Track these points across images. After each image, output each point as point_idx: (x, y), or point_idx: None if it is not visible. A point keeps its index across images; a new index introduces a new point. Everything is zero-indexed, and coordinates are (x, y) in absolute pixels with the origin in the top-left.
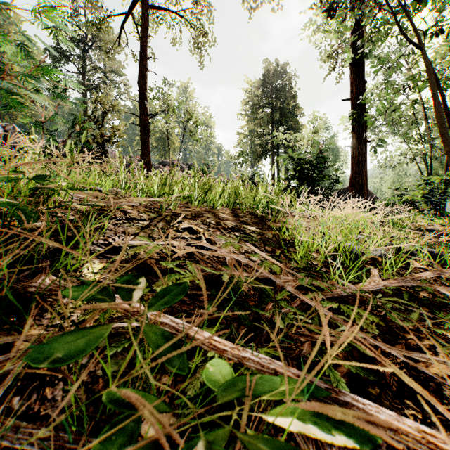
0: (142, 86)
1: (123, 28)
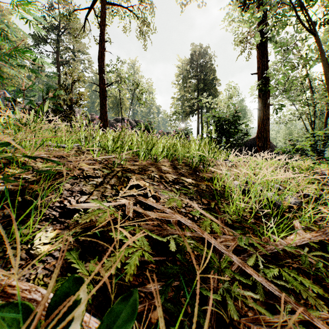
0: (101, 63)
1: (87, 19)
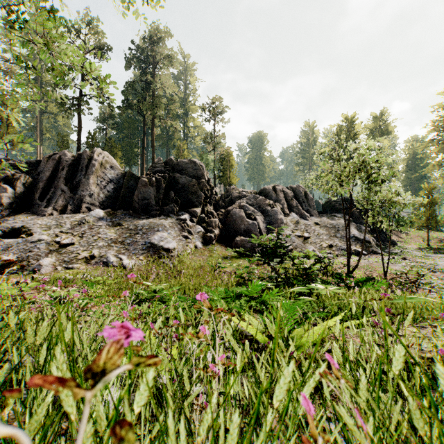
0: None
1: None
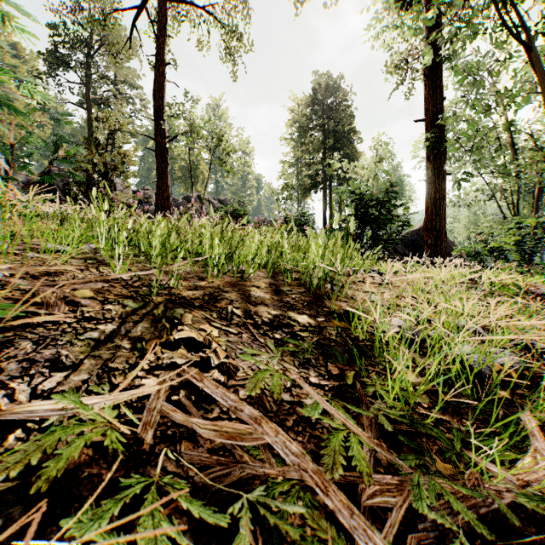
0: (158, 100)
1: (134, 26)
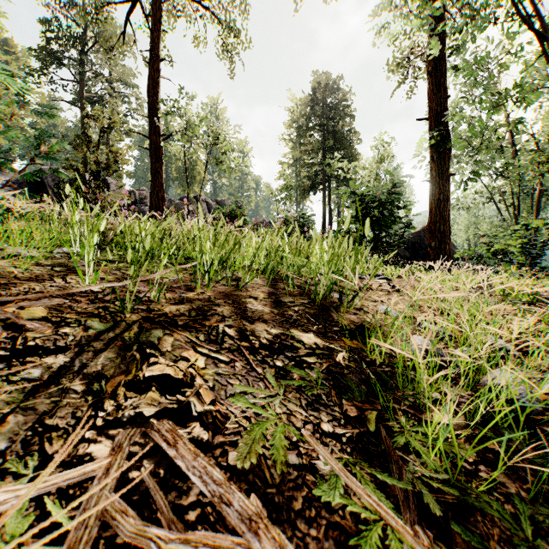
0: (152, 97)
1: (128, 20)
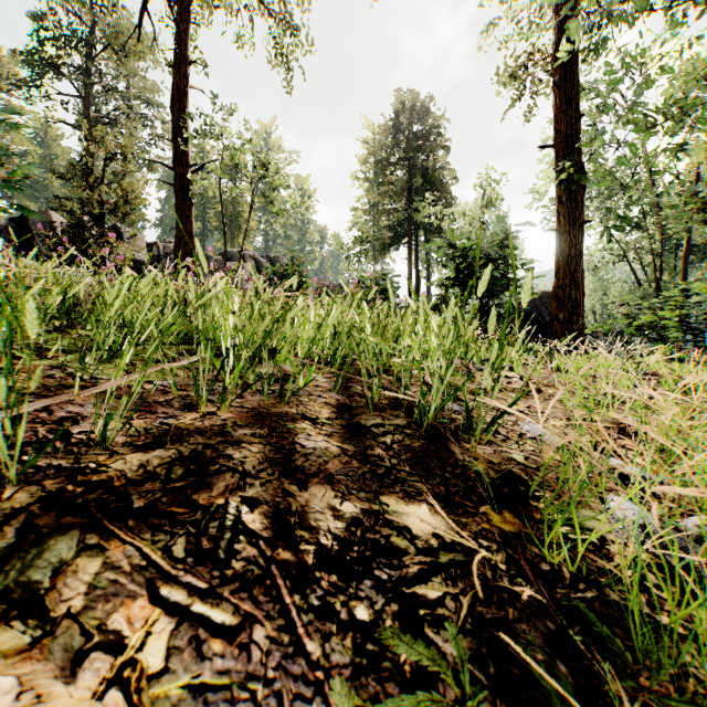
0: (178, 113)
1: (146, 9)
